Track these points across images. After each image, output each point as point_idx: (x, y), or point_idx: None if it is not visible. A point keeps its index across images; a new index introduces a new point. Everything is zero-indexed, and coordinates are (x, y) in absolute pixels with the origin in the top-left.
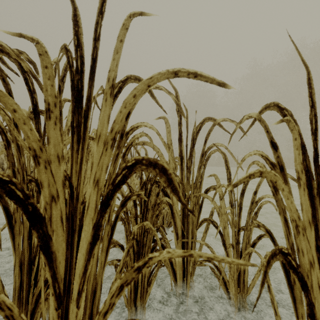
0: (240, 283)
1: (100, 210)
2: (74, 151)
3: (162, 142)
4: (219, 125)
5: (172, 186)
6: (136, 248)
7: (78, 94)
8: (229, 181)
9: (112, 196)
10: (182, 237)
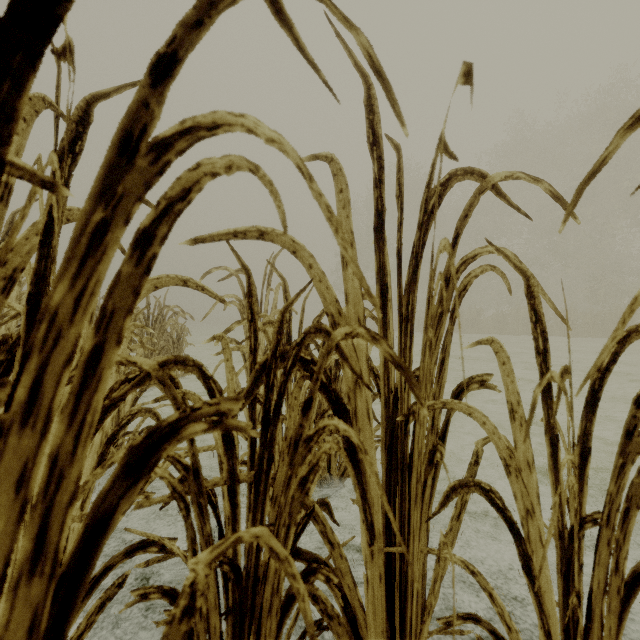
0: None
1: None
2: None
3: (321, 208)
4: (497, 191)
5: None
6: (230, 593)
7: None
8: (541, 361)
9: None
10: (385, 534)
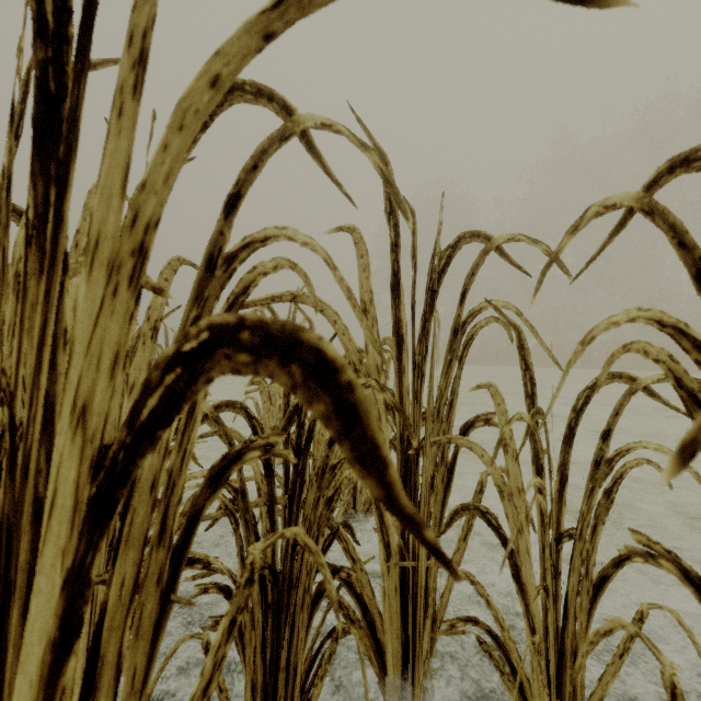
0: (564, 686)
1: (87, 521)
2: (26, 305)
3: (343, 290)
4: (500, 252)
5: (355, 436)
6: (270, 593)
7: (47, 113)
8: (530, 403)
9: (127, 470)
10: (400, 552)
